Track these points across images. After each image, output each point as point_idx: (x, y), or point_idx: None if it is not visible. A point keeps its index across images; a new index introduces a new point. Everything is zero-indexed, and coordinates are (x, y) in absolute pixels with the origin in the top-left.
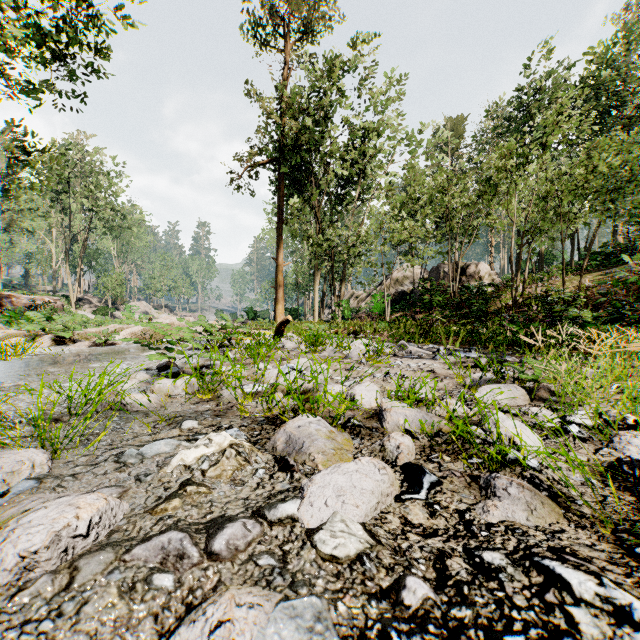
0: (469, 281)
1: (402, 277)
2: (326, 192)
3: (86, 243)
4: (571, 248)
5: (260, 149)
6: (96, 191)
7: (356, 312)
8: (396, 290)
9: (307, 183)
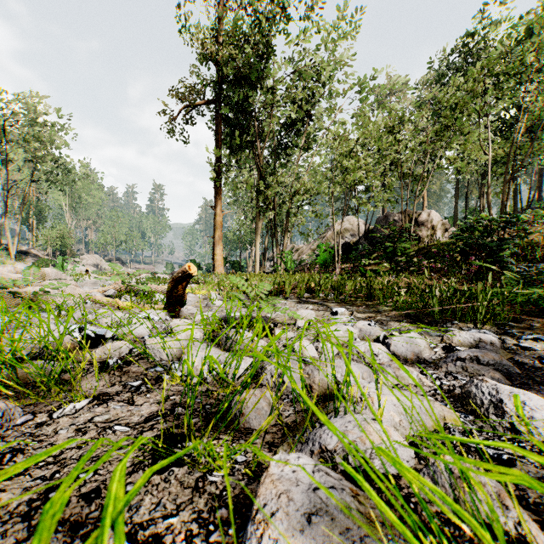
0: (422, 230)
1: (343, 230)
2: (268, 147)
3: (28, 195)
4: (514, 200)
5: (198, 91)
6: (32, 140)
7: (298, 264)
8: (337, 242)
9: (248, 131)
